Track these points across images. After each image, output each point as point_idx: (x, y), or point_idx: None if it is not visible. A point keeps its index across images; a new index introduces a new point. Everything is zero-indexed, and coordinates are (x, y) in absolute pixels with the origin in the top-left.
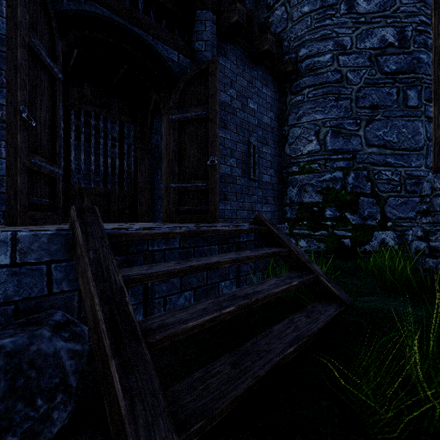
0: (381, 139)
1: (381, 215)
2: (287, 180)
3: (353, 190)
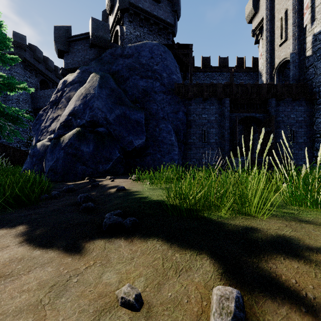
0: None
1: None
2: (314, 140)
3: None
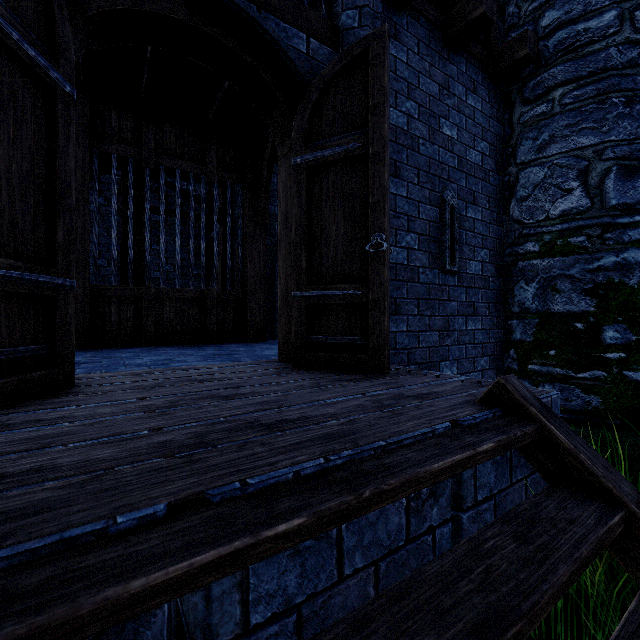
0: None
1: None
2: (515, 269)
3: None
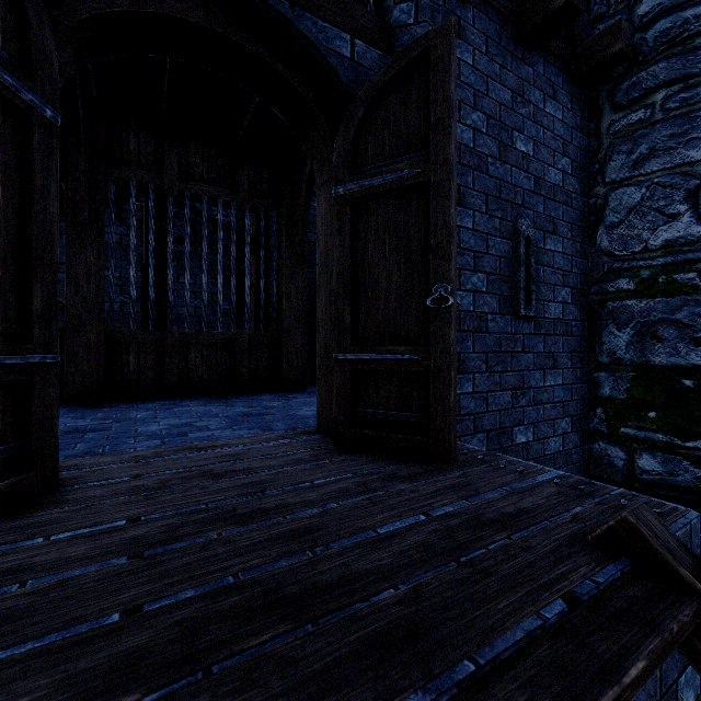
0: None
1: None
2: (603, 310)
3: None
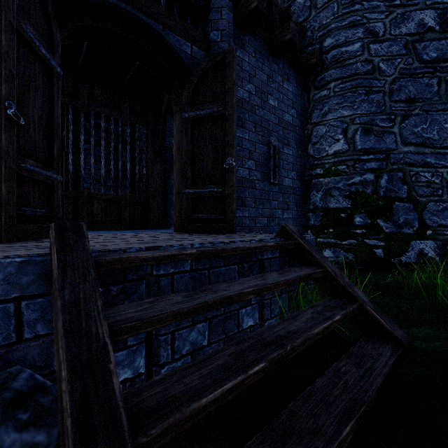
0: (419, 137)
1: (420, 222)
2: (310, 183)
3: (386, 194)
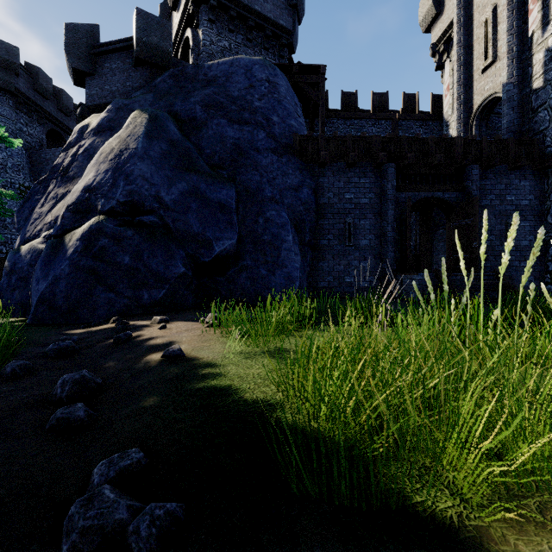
0: None
1: None
2: (549, 242)
3: None
